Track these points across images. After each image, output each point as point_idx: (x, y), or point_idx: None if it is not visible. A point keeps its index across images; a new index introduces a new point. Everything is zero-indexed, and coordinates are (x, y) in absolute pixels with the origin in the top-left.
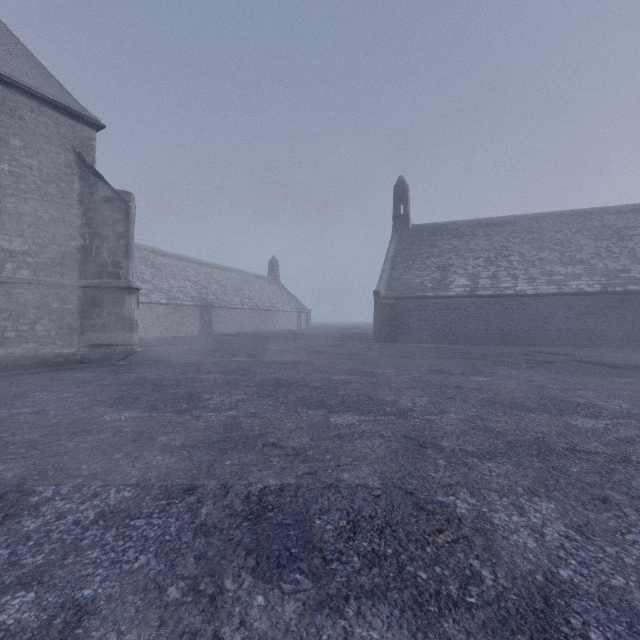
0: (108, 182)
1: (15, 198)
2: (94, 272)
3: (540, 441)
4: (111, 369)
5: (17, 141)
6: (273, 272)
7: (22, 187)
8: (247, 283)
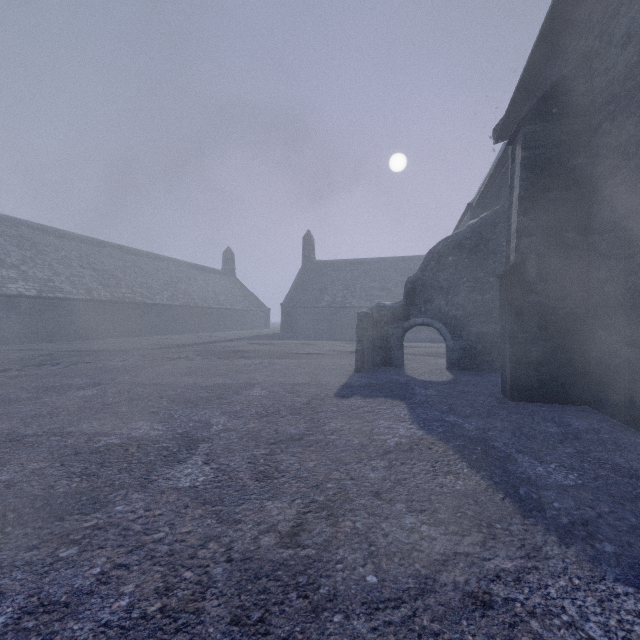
0: None
1: None
2: None
3: (175, 373)
4: None
5: None
6: None
7: None
8: None
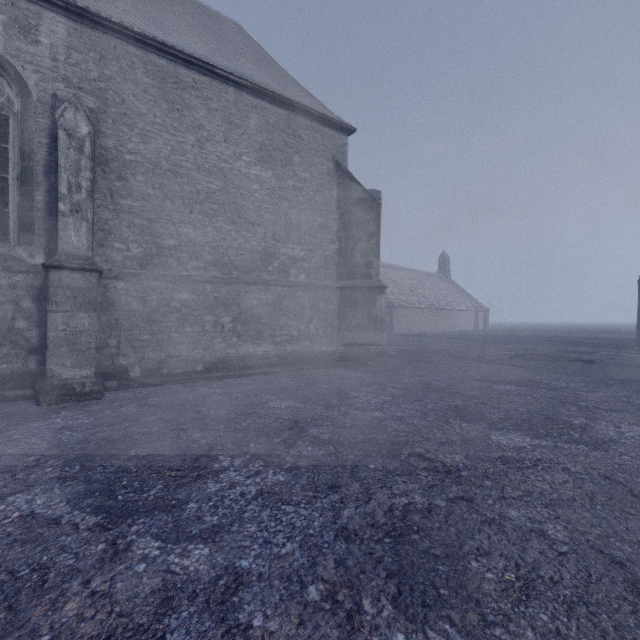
0: (360, 184)
1: (296, 210)
2: (348, 273)
3: None
4: (372, 369)
5: (297, 158)
6: (442, 268)
7: (300, 199)
8: (419, 281)
